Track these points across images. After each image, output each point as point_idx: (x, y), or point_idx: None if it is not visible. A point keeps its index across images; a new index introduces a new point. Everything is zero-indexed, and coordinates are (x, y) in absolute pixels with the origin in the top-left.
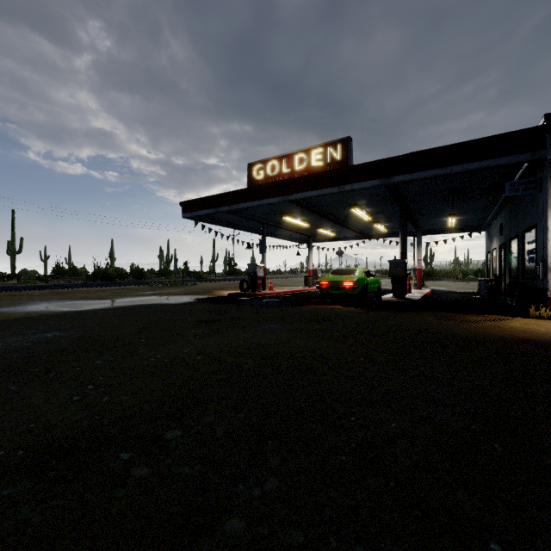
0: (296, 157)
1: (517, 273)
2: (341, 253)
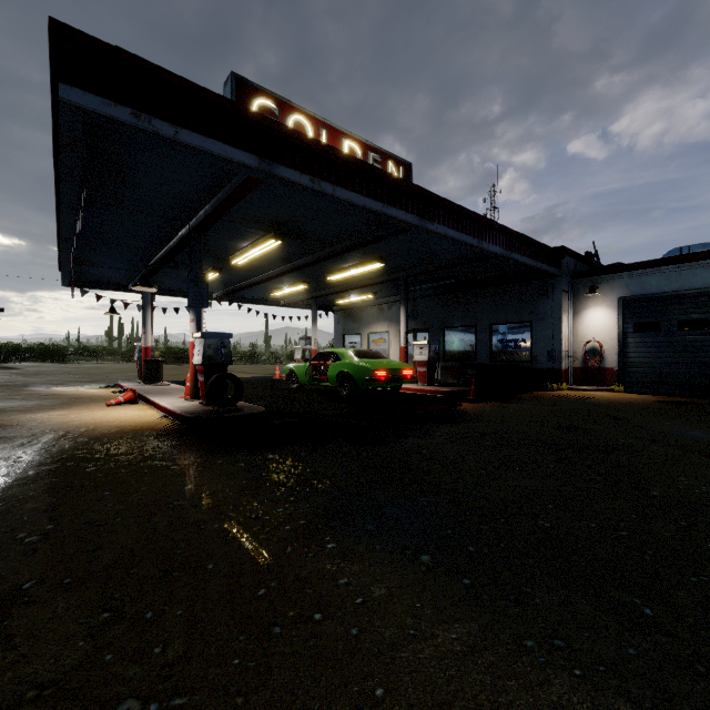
0: (347, 143)
1: (477, 357)
2: None
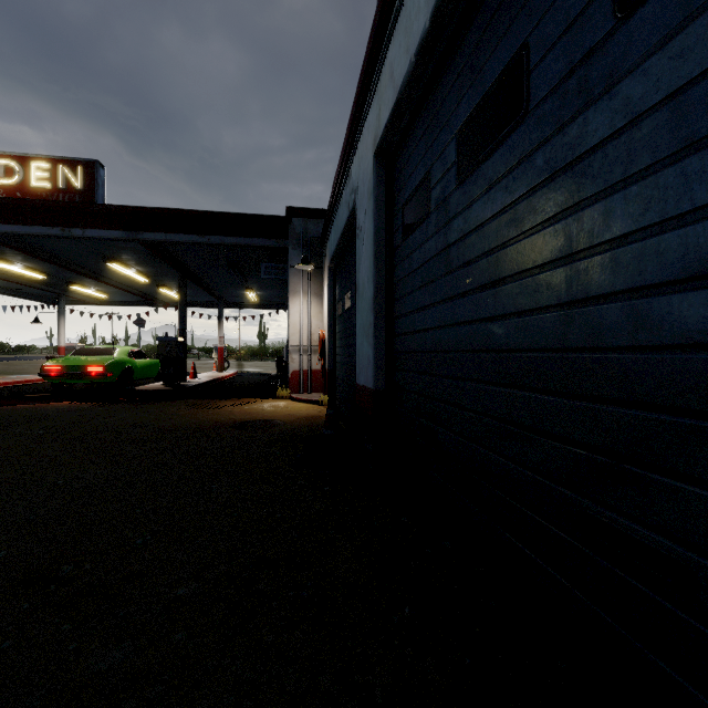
0: None
1: None
2: (142, 323)
